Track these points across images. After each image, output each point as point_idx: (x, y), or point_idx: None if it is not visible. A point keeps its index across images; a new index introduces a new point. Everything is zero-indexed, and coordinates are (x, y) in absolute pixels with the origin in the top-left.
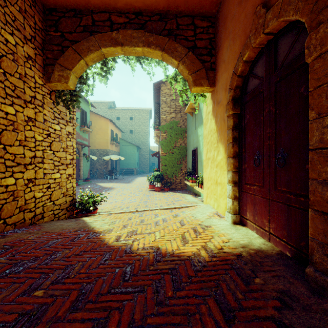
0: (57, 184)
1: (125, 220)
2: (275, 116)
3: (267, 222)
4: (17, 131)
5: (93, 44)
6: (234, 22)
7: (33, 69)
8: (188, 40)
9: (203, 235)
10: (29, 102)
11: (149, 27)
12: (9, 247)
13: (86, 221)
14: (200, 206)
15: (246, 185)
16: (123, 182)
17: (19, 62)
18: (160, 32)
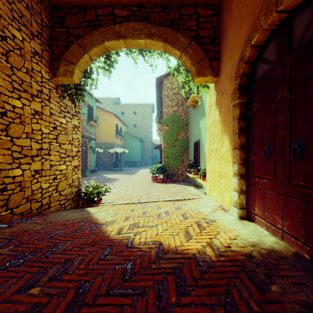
0: (63, 175)
1: (128, 212)
2: (290, 102)
3: (280, 218)
4: (24, 124)
5: (97, 38)
6: (240, 6)
7: (39, 64)
8: (191, 30)
9: (207, 230)
10: (36, 96)
11: (152, 19)
12: (13, 237)
13: (90, 211)
14: (203, 199)
15: (254, 178)
16: (127, 173)
17: (26, 57)
18: (163, 23)
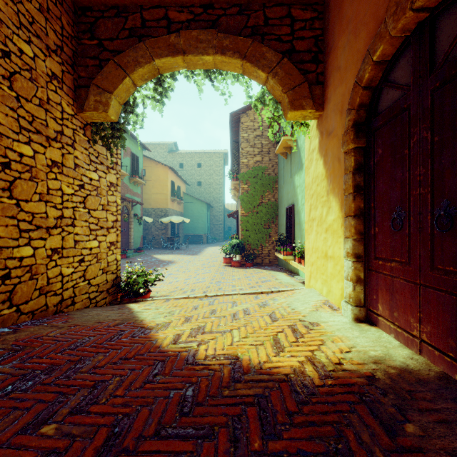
0: (93, 256)
1: (189, 310)
2: (433, 147)
3: (417, 322)
4: (36, 180)
5: (143, 54)
6: (356, 4)
7: (59, 93)
8: (282, 41)
9: (307, 338)
10: (54, 140)
11: (224, 25)
12: (19, 348)
13: (134, 309)
14: (300, 291)
15: (376, 261)
16: (188, 253)
17: (39, 82)
18: (240, 31)
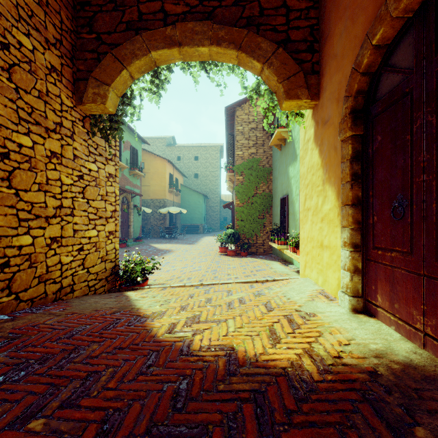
0: (92, 244)
1: (185, 298)
2: None
3: (420, 314)
4: (36, 171)
5: (140, 46)
6: None
7: (58, 85)
8: (277, 31)
9: (304, 329)
10: (53, 131)
11: (219, 16)
12: (16, 336)
13: (131, 297)
14: (295, 281)
15: (375, 251)
16: (185, 242)
17: (38, 74)
18: (235, 22)
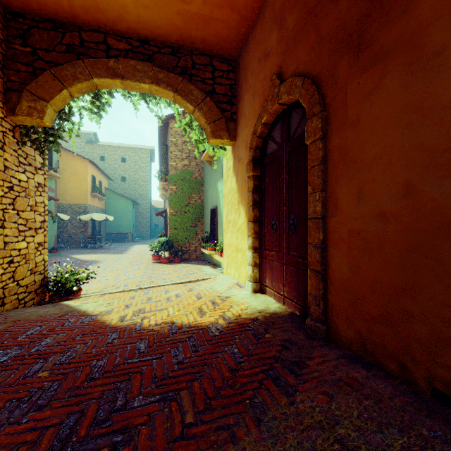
0: (22, 257)
1: (127, 300)
2: (289, 184)
3: (283, 286)
4: None
5: (82, 71)
6: (254, 78)
7: None
8: (205, 83)
9: (221, 306)
10: None
11: (159, 60)
12: None
13: (71, 304)
14: (220, 278)
15: (265, 251)
16: (113, 252)
17: None
18: (172, 69)
